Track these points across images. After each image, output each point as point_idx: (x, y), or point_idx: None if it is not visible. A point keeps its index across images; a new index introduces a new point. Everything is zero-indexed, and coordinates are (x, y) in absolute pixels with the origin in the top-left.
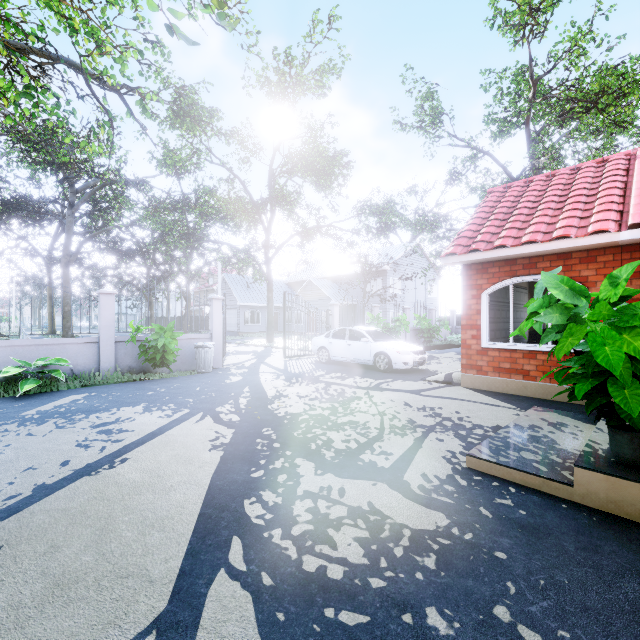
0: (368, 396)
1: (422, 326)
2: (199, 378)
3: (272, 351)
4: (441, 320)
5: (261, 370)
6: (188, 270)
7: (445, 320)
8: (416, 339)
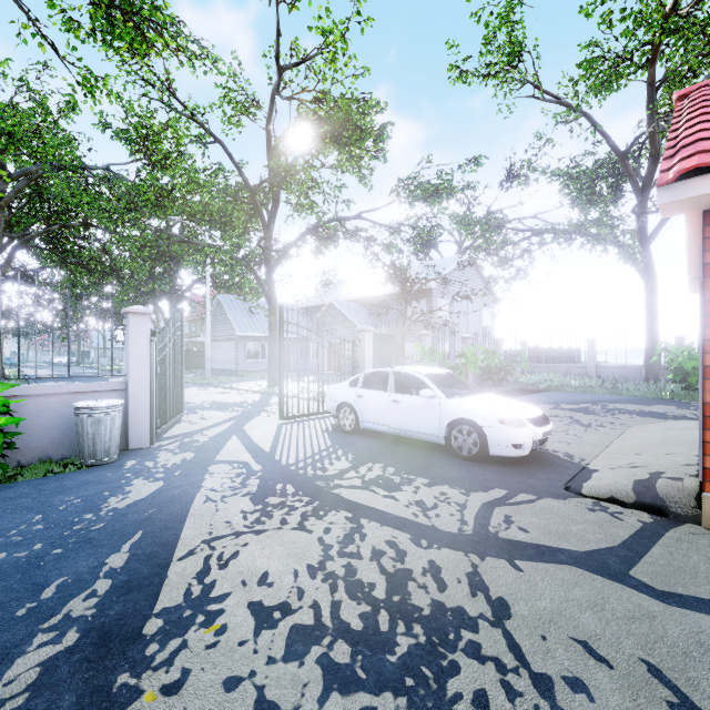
0: (489, 607)
1: (491, 364)
2: (56, 489)
3: (269, 403)
4: (517, 355)
5: (221, 455)
6: (173, 290)
7: (523, 355)
8: (480, 382)
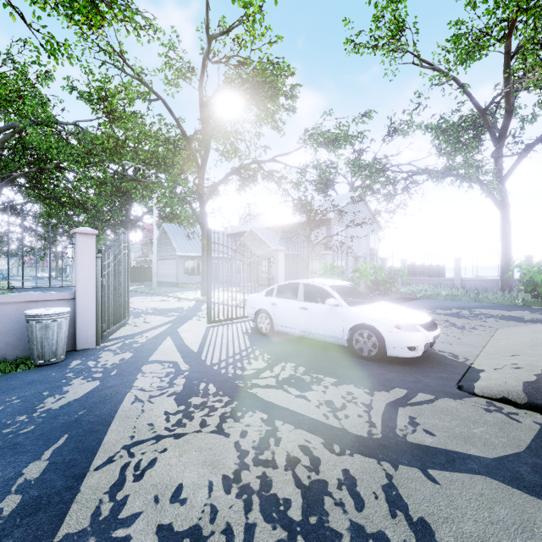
0: (413, 532)
1: (378, 277)
2: (1, 389)
3: (201, 308)
4: (400, 270)
5: (155, 355)
6: (127, 220)
7: (404, 270)
8: (370, 292)
